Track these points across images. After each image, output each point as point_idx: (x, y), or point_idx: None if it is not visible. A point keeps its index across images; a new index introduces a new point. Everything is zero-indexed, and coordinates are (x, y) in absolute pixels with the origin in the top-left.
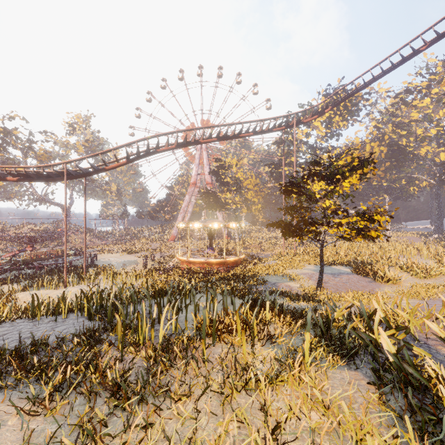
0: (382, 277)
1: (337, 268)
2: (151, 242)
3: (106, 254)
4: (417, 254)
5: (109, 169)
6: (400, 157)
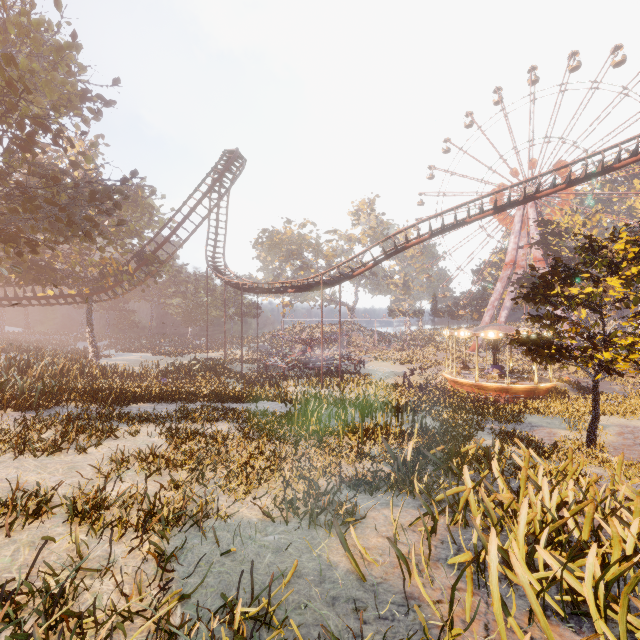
0: None
1: None
2: (441, 351)
3: (377, 361)
4: None
5: (356, 275)
6: None
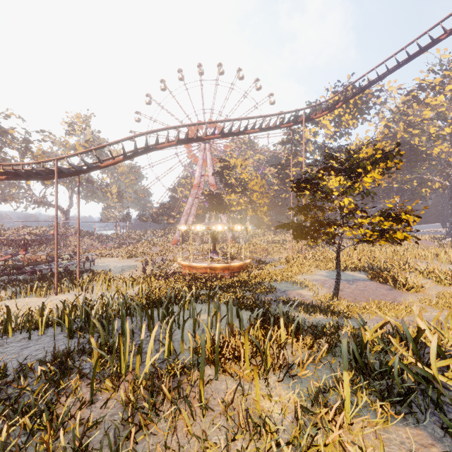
0: (402, 284)
1: (351, 274)
2: (153, 246)
3: (104, 258)
4: (433, 259)
5: (104, 166)
6: (412, 157)
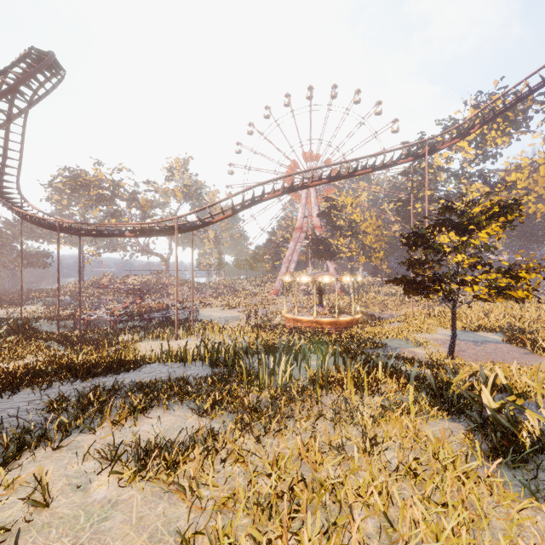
0: (544, 349)
1: (483, 335)
2: (252, 296)
3: (206, 308)
4: None
5: (215, 222)
6: None
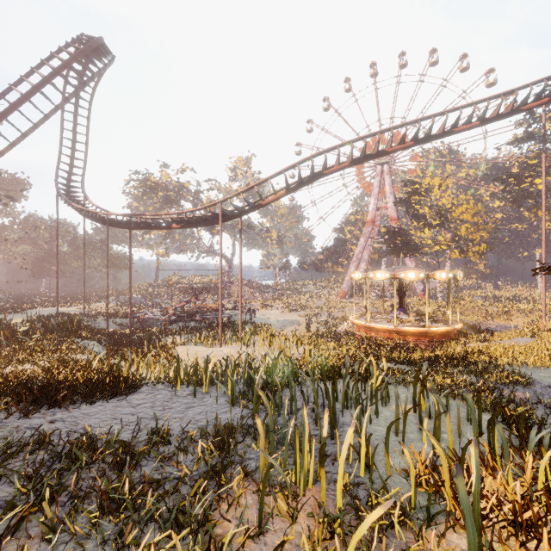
0: None
1: None
2: (316, 298)
3: (265, 310)
4: None
5: (265, 204)
6: None
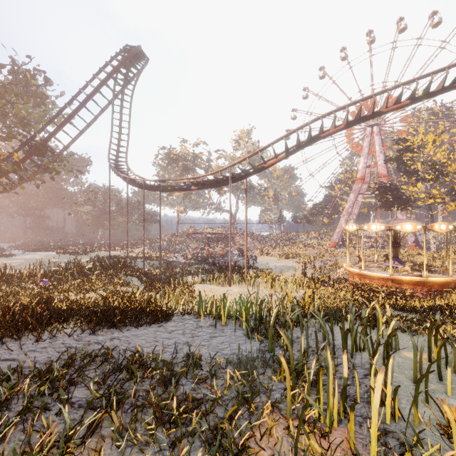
0: None
1: None
2: (309, 247)
3: (264, 256)
4: None
5: (268, 166)
6: None
